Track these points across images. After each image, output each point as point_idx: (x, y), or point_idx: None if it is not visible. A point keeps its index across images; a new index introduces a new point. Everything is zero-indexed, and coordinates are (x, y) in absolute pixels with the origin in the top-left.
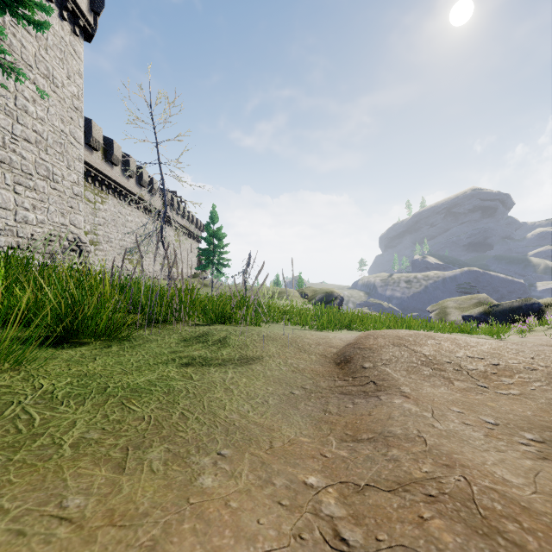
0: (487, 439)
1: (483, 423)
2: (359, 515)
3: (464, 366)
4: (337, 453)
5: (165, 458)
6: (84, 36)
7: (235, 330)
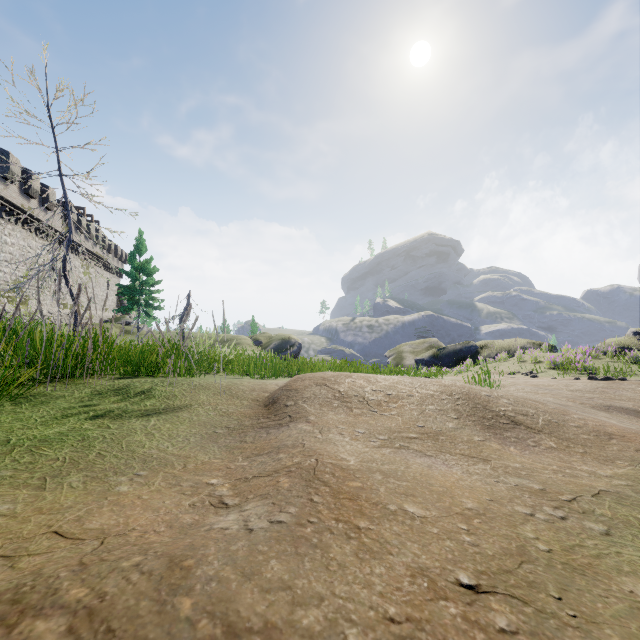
0: (350, 441)
1: (355, 433)
2: (241, 491)
3: (367, 397)
4: (240, 464)
5: (84, 480)
6: None
7: (162, 381)
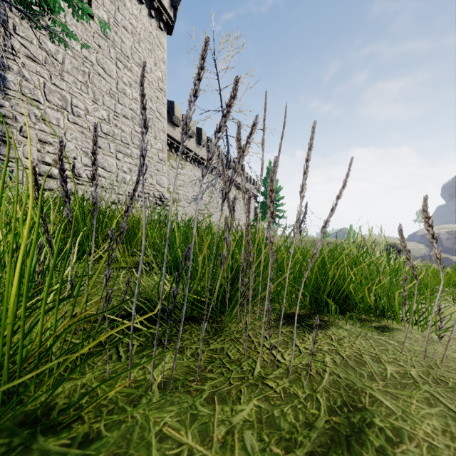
0: None
1: None
2: None
3: None
4: None
5: None
6: (167, 30)
7: (449, 392)
